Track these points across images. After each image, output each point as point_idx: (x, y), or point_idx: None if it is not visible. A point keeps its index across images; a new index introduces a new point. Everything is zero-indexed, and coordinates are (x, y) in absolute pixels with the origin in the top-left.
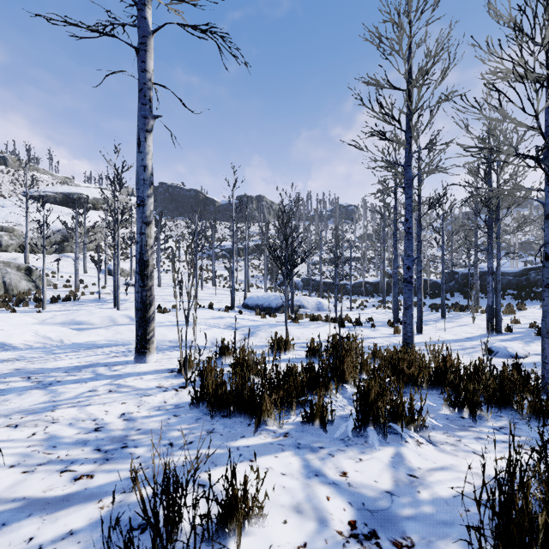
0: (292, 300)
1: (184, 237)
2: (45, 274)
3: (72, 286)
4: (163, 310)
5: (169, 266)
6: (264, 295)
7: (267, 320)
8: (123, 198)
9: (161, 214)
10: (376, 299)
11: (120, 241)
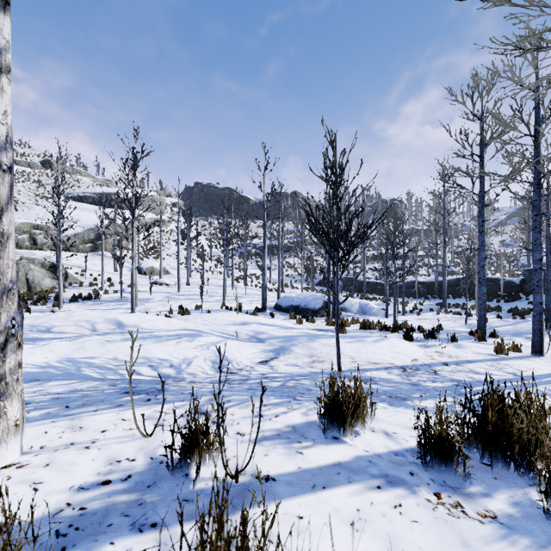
0: (333, 302)
1: (216, 235)
2: (61, 270)
3: (98, 285)
4: (184, 311)
5: (200, 265)
6: (300, 295)
7: (304, 326)
8: (157, 197)
9: (190, 209)
10: (431, 302)
11: (153, 240)
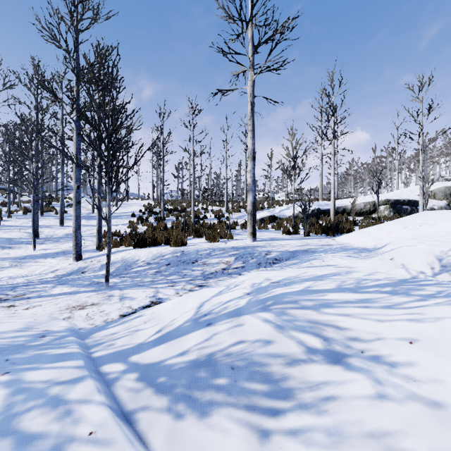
0: None
1: None
2: None
3: None
4: None
5: None
6: None
7: None
8: None
9: None
10: None
11: None
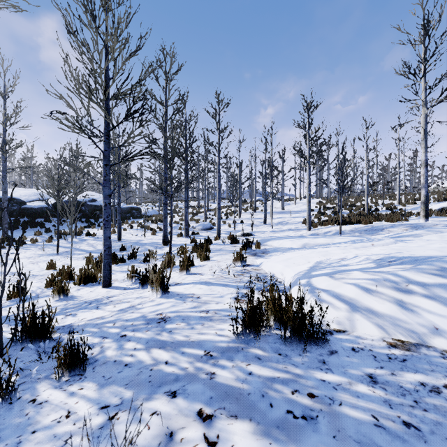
0: None
1: None
2: None
3: None
4: None
5: None
6: None
7: (255, 259)
8: None
9: None
10: None
11: None
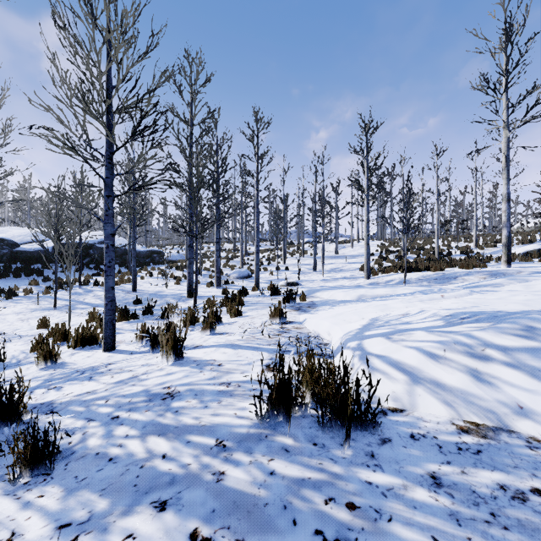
0: None
1: None
2: None
3: None
4: None
5: None
6: None
7: (298, 315)
8: None
9: None
10: None
11: None
